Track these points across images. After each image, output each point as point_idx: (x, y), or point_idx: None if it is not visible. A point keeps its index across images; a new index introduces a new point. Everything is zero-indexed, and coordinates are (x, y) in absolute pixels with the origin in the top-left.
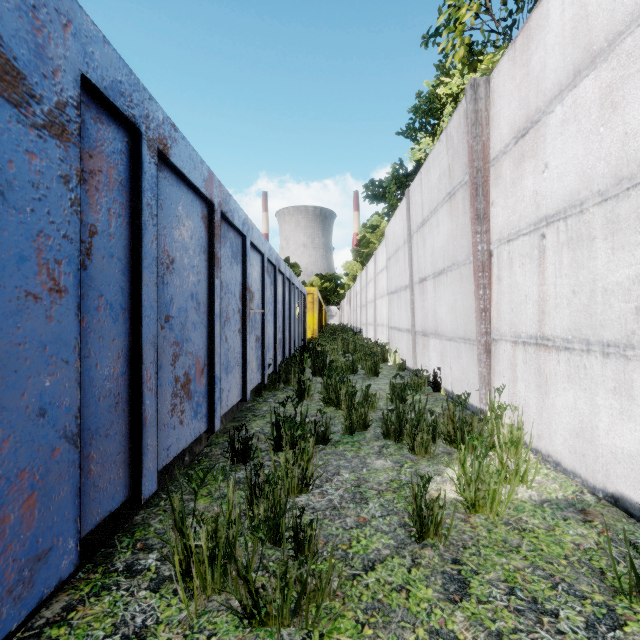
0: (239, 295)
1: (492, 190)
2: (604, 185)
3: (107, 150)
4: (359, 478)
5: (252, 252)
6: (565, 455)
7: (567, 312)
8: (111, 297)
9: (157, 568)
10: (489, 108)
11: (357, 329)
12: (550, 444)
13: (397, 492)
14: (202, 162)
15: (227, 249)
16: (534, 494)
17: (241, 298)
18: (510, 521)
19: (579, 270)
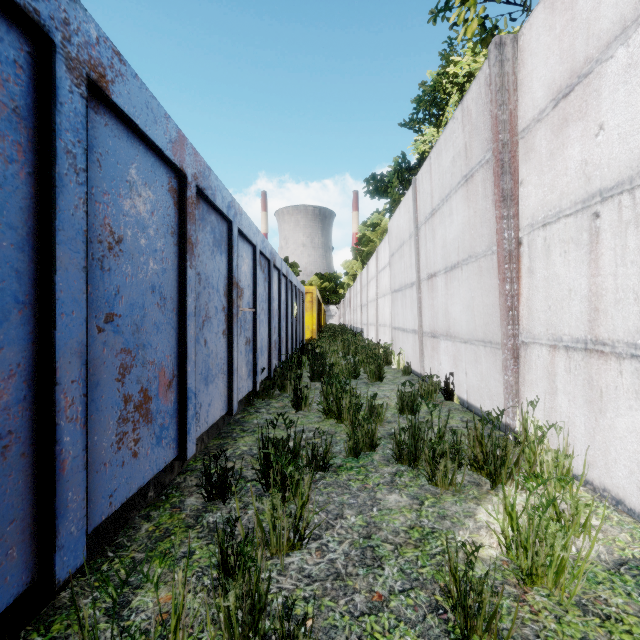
0: (224, 290)
1: (521, 167)
2: None
3: None
4: (369, 523)
5: (241, 242)
6: (631, 492)
7: (635, 309)
8: None
9: None
10: (517, 71)
11: (357, 329)
12: (607, 475)
13: (420, 547)
14: (167, 117)
15: (207, 234)
16: (602, 550)
17: (226, 294)
18: (583, 600)
19: None
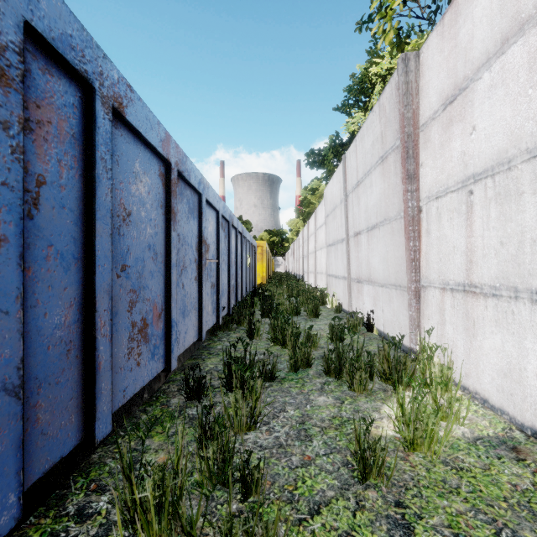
0: (195, 246)
1: (421, 153)
2: (533, 143)
3: (57, 102)
4: (303, 415)
5: (208, 209)
6: (493, 393)
7: (495, 262)
8: (62, 247)
9: (107, 512)
10: (418, 80)
11: (300, 276)
12: (478, 382)
13: (339, 429)
14: (159, 124)
15: (184, 205)
16: (466, 431)
17: (197, 249)
18: (447, 460)
19: (507, 223)
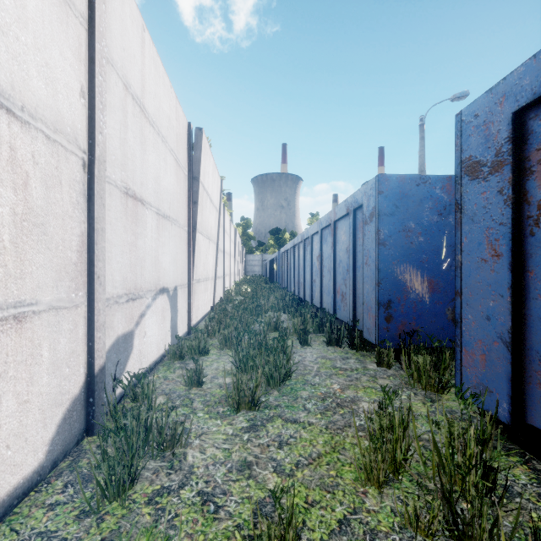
0: None
1: None
2: None
3: None
4: None
5: None
6: None
7: None
8: None
9: (535, 503)
10: None
11: None
12: None
13: None
14: None
15: None
16: None
17: None
18: None
19: None
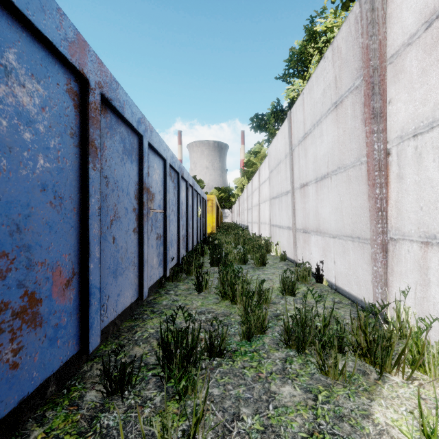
0: (134, 194)
1: (390, 88)
2: None
3: None
4: (266, 427)
5: (152, 155)
6: None
7: None
8: None
9: None
10: (386, 7)
11: (244, 226)
12: None
13: None
14: (61, 14)
15: (116, 143)
16: None
17: (137, 197)
18: None
19: None
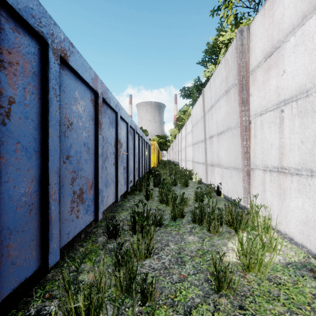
0: (114, 144)
1: (251, 87)
2: None
3: (23, 51)
4: (180, 248)
5: (121, 121)
6: (296, 234)
7: (298, 153)
8: (26, 143)
9: (55, 313)
10: (249, 43)
11: (176, 162)
12: (287, 227)
13: (202, 257)
14: (90, 68)
15: (106, 119)
16: (281, 258)
17: (115, 146)
18: (270, 277)
19: (305, 129)
